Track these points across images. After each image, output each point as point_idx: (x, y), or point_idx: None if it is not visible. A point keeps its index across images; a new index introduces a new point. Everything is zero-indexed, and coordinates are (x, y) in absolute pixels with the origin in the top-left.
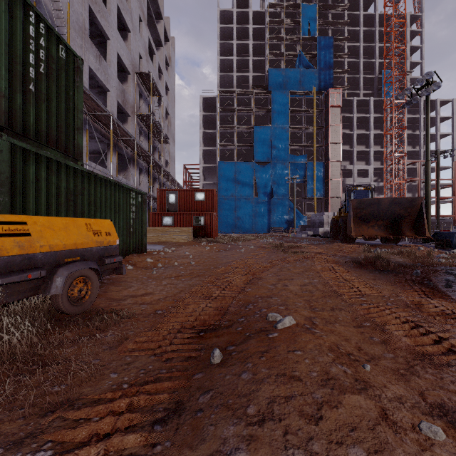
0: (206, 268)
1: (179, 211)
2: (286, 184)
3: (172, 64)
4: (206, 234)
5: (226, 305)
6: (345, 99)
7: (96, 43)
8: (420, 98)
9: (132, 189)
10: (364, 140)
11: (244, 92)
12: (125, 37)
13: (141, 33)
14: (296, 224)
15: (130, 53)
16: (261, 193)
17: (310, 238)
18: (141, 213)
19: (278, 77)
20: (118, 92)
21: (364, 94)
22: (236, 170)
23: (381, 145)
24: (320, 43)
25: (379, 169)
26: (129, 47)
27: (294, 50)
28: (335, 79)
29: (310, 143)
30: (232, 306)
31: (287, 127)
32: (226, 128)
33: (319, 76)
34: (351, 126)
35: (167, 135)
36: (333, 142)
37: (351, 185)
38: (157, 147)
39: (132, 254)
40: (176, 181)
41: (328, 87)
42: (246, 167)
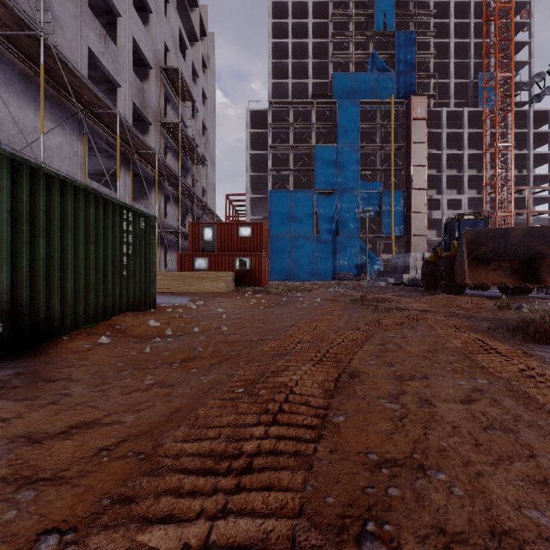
0: (245, 339)
1: (218, 251)
2: (355, 219)
3: (211, 66)
4: (253, 282)
5: (282, 527)
6: (432, 110)
7: (104, 23)
8: (529, 108)
9: (125, 206)
10: (455, 162)
11: (302, 103)
12: (145, 20)
13: (168, 17)
14: (369, 270)
15: (152, 41)
16: (323, 230)
17: (392, 287)
18: (145, 247)
19: (345, 83)
20: (134, 91)
21: (455, 104)
22: (292, 201)
23: (477, 169)
24: (399, 39)
25: (475, 200)
26: (150, 33)
27: (365, 49)
28: (418, 85)
29: (386, 167)
30: (306, 545)
31: (357, 146)
32: (279, 149)
33: (398, 82)
34: (439, 145)
35: (204, 155)
36: (416, 164)
37: (455, 213)
38: (190, 169)
39: (125, 312)
40: (215, 214)
41: (410, 95)
42: (305, 198)
